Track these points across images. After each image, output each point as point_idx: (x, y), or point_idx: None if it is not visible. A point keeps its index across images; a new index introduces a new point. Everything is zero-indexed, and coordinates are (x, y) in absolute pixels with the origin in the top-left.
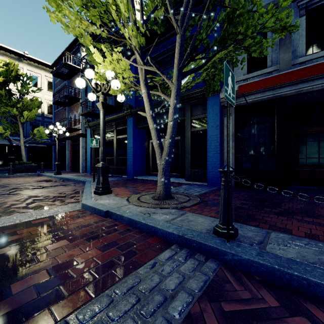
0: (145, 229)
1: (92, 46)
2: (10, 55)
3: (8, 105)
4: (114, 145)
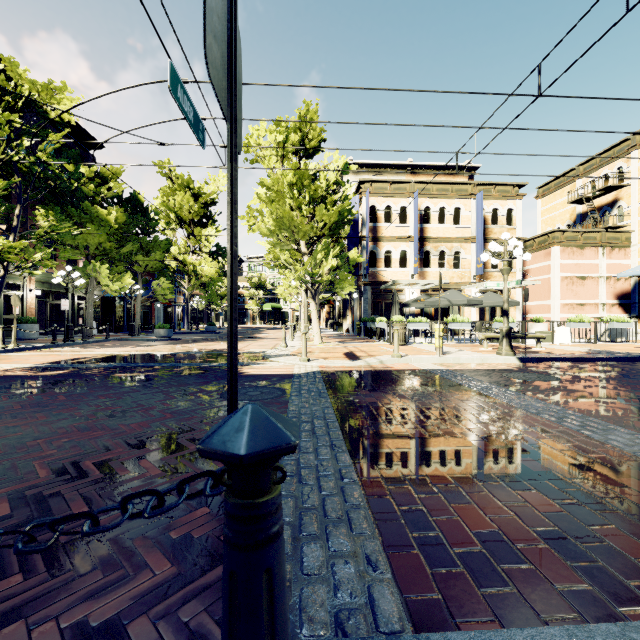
0: None
1: None
2: None
3: None
4: None
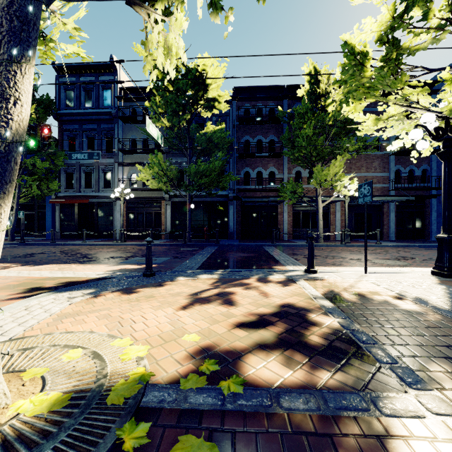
0: None
1: None
2: None
3: None
4: None
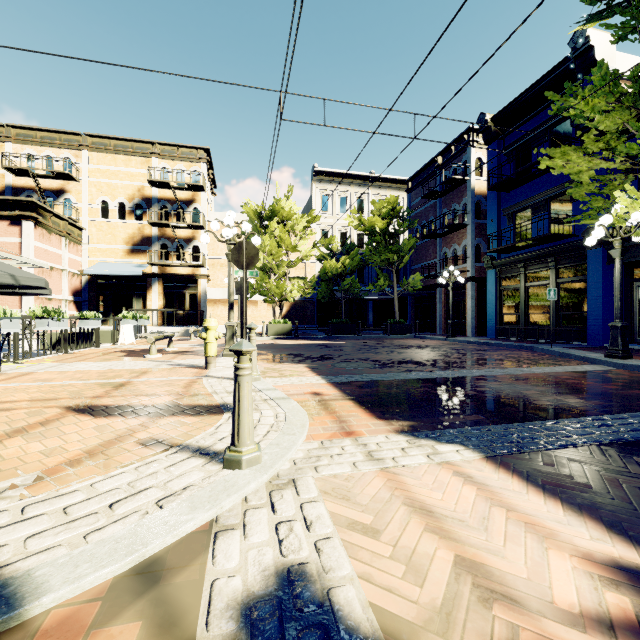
0: None
1: (619, 191)
2: (356, 182)
3: (390, 251)
4: None
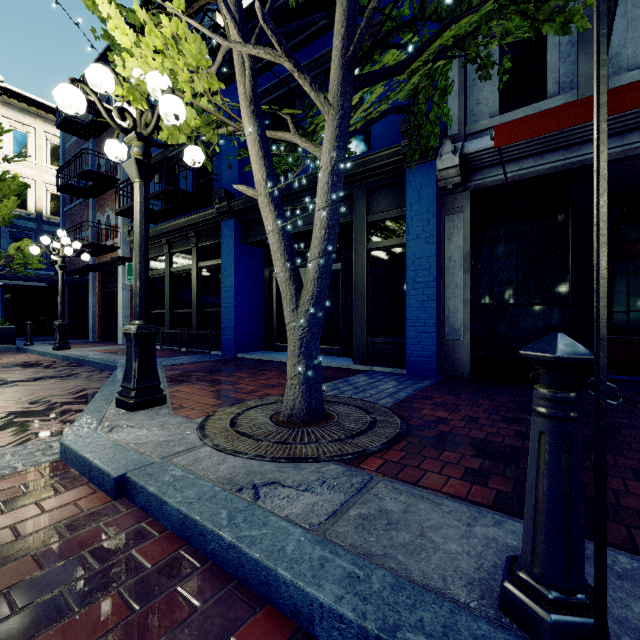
0: (234, 567)
1: None
2: None
3: None
4: (193, 281)
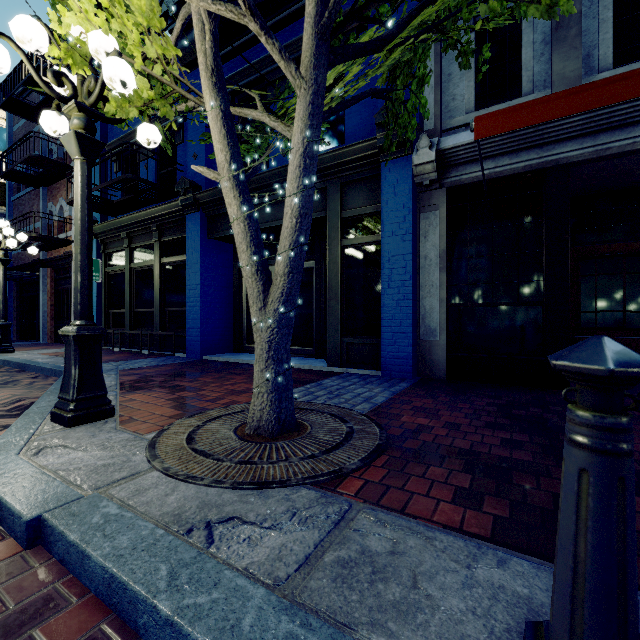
0: None
1: None
2: None
3: None
4: (156, 279)
